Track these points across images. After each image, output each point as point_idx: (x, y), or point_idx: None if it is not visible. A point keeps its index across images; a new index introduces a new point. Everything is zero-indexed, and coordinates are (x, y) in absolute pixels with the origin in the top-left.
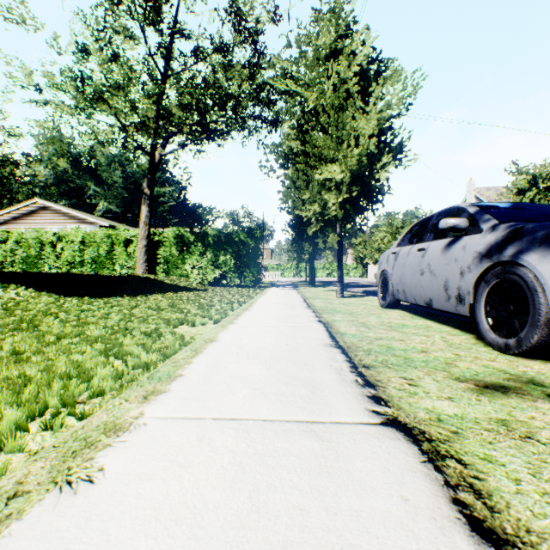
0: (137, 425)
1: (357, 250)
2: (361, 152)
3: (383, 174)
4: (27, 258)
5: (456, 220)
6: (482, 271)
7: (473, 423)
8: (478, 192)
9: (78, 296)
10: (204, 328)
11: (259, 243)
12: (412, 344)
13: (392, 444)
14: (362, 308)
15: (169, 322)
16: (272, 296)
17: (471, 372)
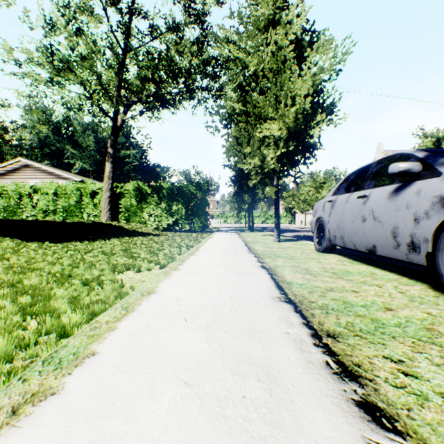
0: None
1: (286, 201)
2: (297, 110)
3: (317, 130)
4: (7, 207)
5: (409, 164)
6: None
7: None
8: (385, 154)
9: (40, 241)
10: (148, 274)
11: (206, 195)
12: (369, 297)
13: None
14: (299, 252)
15: (116, 268)
16: (217, 241)
17: None
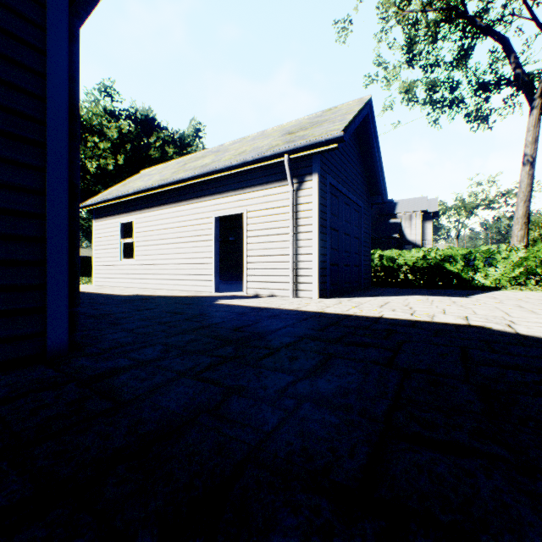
0: None
1: None
2: None
3: None
4: None
5: None
6: None
7: None
8: None
9: None
10: None
11: None
12: None
13: None
14: None
15: None
16: None
17: None
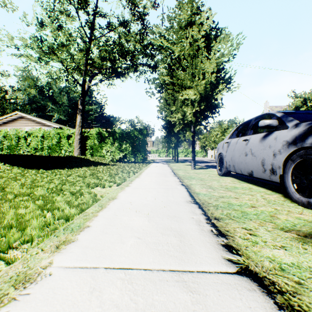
0: (44, 276)
1: (201, 142)
2: (206, 82)
3: (219, 95)
4: (10, 146)
5: (270, 121)
6: (289, 154)
7: (309, 272)
8: (270, 108)
9: (36, 169)
10: (110, 189)
11: (145, 137)
12: (244, 201)
13: (250, 297)
14: (207, 175)
15: (89, 185)
16: (153, 168)
17: (290, 223)
